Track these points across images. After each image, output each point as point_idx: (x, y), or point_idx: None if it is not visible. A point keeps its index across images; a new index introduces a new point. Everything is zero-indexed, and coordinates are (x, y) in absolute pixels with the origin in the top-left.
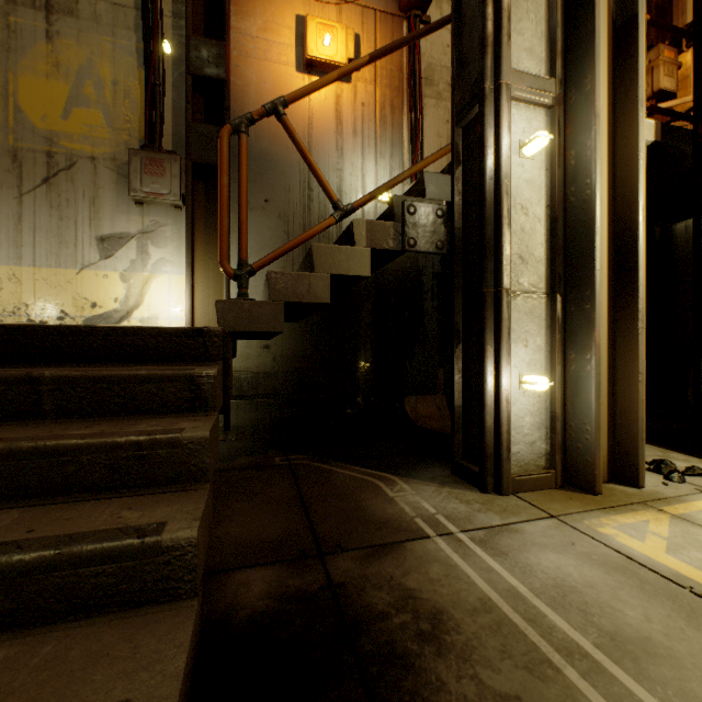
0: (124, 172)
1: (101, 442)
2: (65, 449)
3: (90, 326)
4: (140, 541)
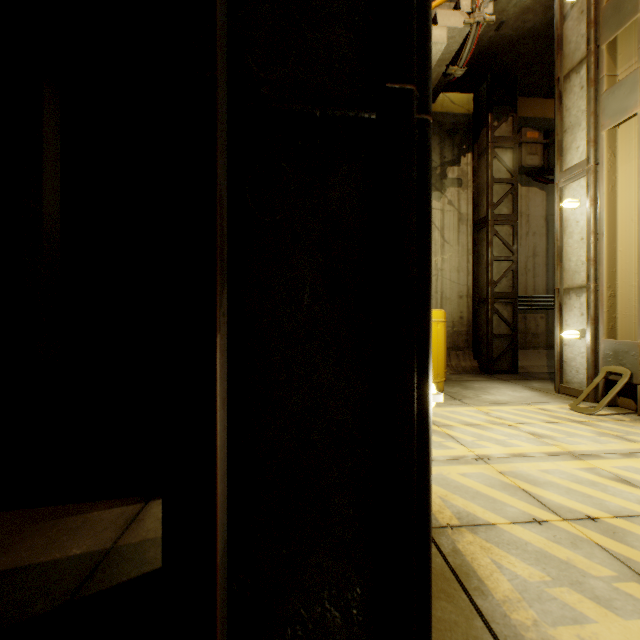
0: None
1: None
2: None
3: None
4: None
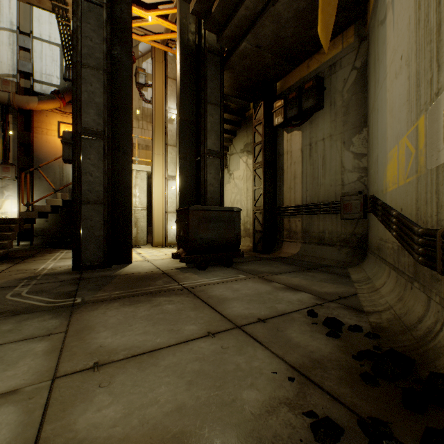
0: None
1: None
2: None
3: None
4: (0, 242)
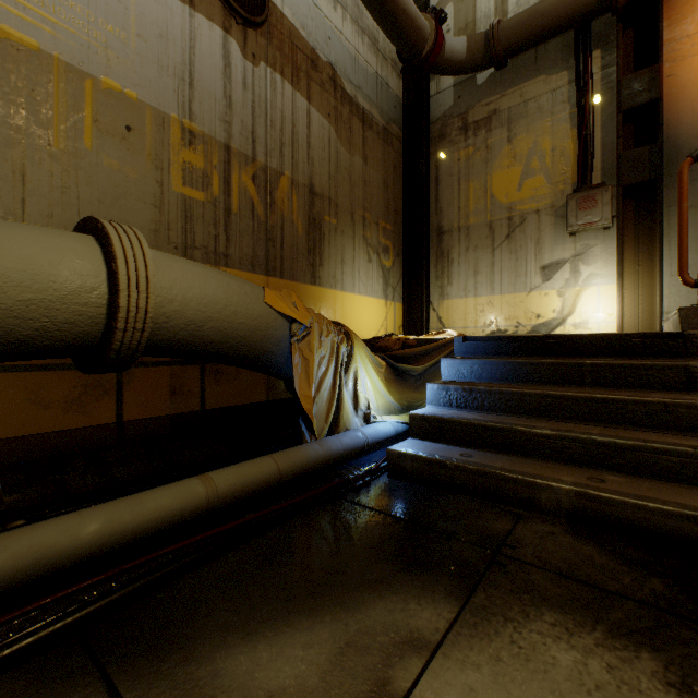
0: (559, 214)
1: (639, 399)
2: (618, 400)
3: (590, 334)
4: (692, 450)
